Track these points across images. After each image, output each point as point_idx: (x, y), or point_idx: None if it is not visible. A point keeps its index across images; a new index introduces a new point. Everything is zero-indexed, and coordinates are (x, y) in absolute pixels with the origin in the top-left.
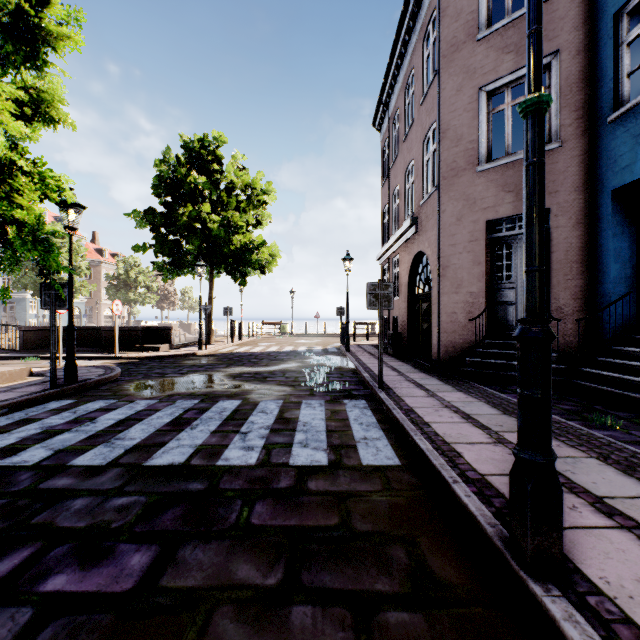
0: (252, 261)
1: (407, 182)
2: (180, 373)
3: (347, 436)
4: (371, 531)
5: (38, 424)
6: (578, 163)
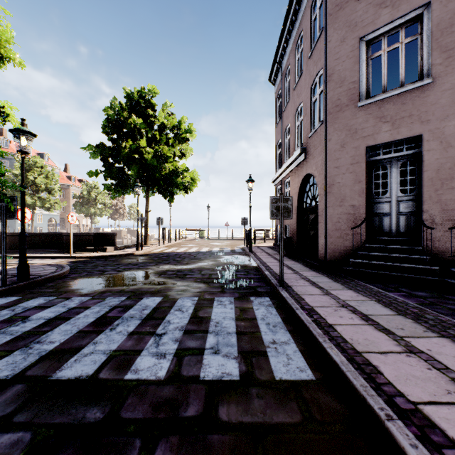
0: (178, 183)
1: (297, 121)
2: (117, 270)
3: (256, 339)
4: None
5: None
6: (448, 95)
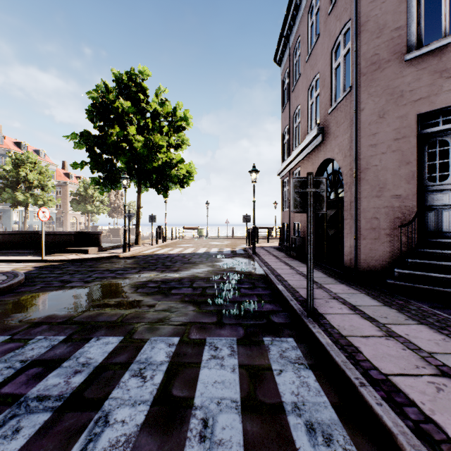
0: (172, 176)
1: (310, 98)
2: (85, 281)
3: None
4: None
5: None
6: None
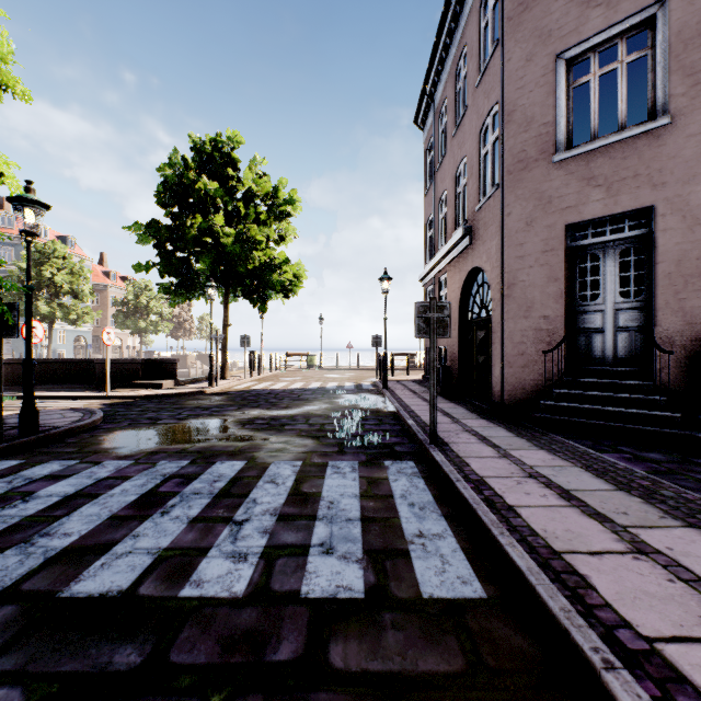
0: (273, 282)
1: (458, 185)
2: (177, 418)
3: (393, 530)
4: None
5: None
6: (695, 144)
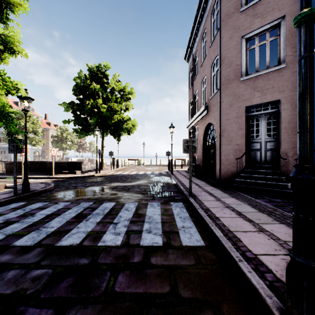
0: (123, 128)
1: (202, 87)
2: (85, 186)
3: (173, 225)
4: (190, 297)
5: (2, 217)
6: (295, 75)
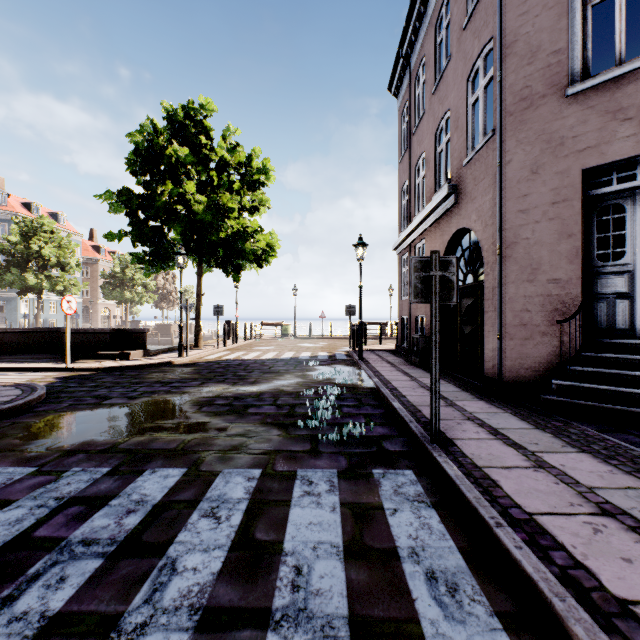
0: (246, 251)
1: (438, 144)
2: (128, 397)
3: None
4: None
5: None
6: None
